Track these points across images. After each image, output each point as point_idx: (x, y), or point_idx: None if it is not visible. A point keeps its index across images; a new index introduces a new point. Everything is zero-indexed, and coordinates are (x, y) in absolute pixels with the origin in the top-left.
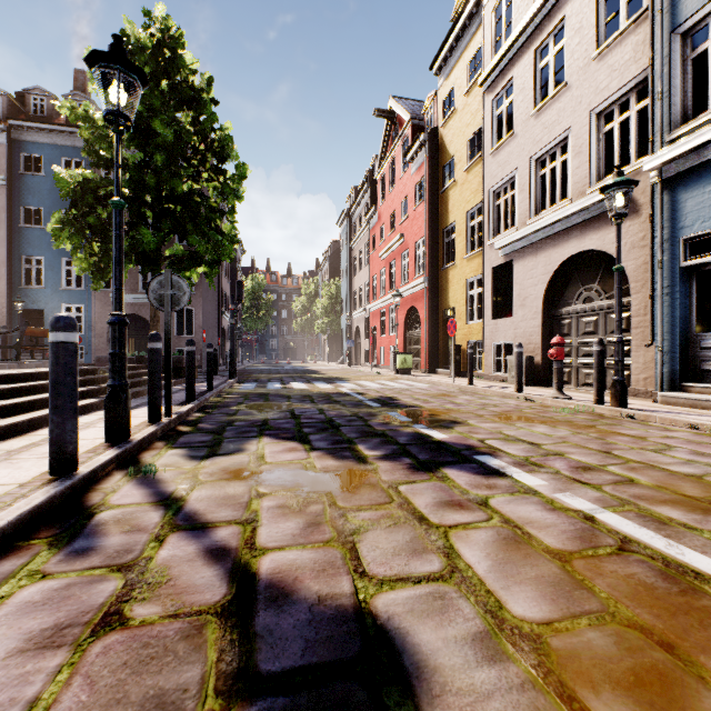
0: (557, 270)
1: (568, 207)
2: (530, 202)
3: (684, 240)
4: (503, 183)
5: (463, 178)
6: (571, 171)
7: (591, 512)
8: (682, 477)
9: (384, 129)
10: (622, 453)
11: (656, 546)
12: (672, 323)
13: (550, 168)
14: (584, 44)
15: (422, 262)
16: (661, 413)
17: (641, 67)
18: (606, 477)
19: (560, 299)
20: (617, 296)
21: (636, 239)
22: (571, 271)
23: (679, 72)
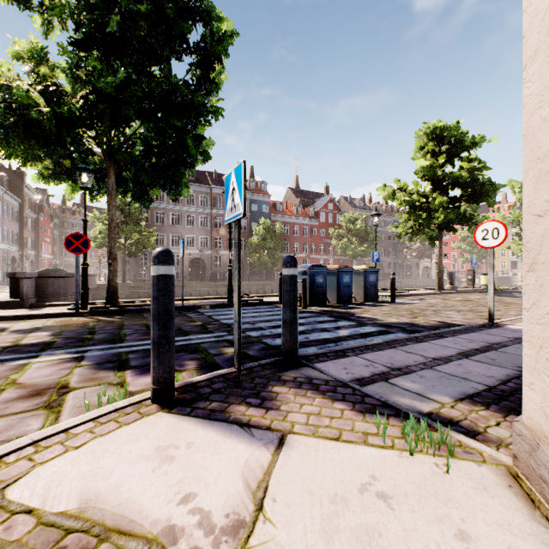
0: None
1: None
2: None
3: None
4: None
5: None
6: None
7: None
8: None
9: None
10: None
11: None
12: None
13: None
14: None
15: None
16: None
17: None
18: None
19: None
20: None
21: None
22: None
23: None
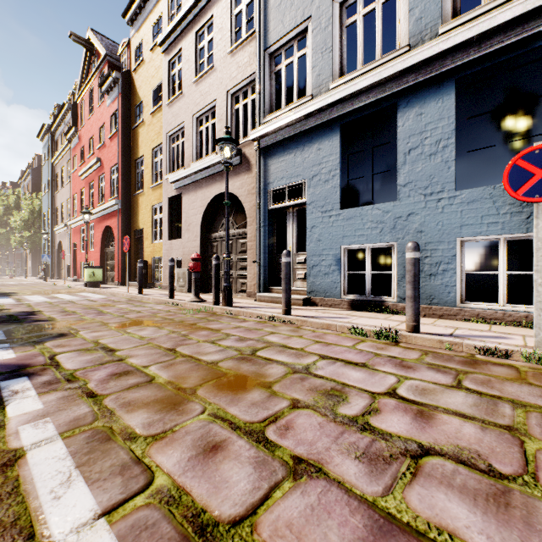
0: (209, 204)
1: (213, 157)
2: (193, 150)
3: (271, 192)
4: (177, 131)
5: (150, 120)
6: (217, 132)
7: (31, 448)
8: (203, 366)
9: (84, 56)
10: (184, 348)
11: (41, 492)
12: (265, 247)
13: (206, 127)
14: (224, 41)
15: (117, 186)
16: (249, 309)
17: (253, 70)
18: (131, 381)
19: (212, 227)
20: (226, 223)
21: (250, 188)
22: (218, 207)
23: (268, 79)
